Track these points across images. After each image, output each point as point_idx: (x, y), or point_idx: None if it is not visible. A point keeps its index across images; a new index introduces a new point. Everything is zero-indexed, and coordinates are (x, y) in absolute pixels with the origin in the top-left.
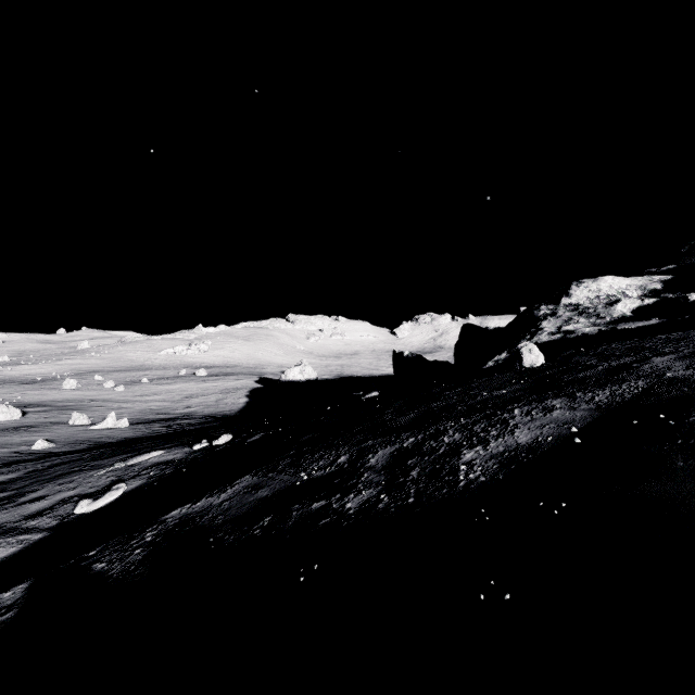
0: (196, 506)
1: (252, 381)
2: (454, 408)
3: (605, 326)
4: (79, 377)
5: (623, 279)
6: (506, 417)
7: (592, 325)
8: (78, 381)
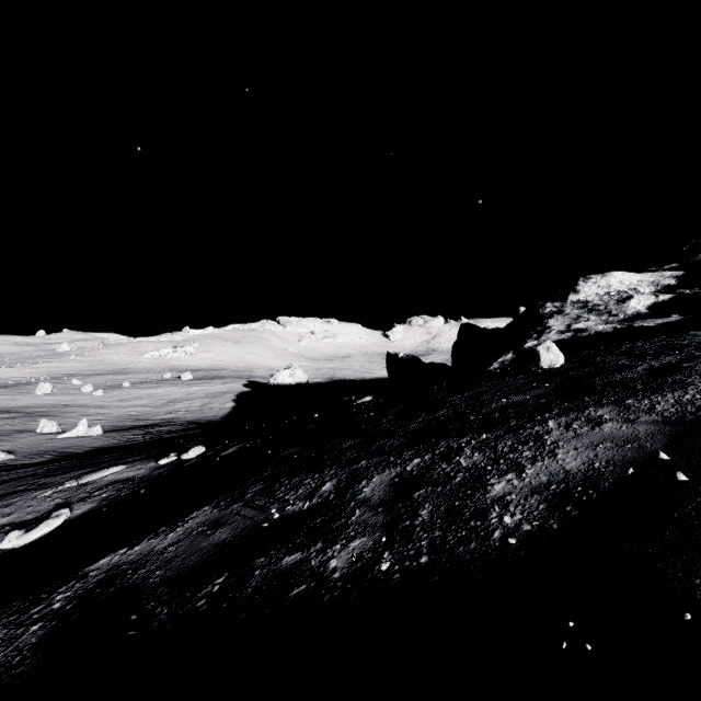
0: (132, 552)
1: (240, 385)
2: (466, 418)
3: (619, 323)
4: (56, 381)
5: (634, 275)
6: (539, 431)
7: (604, 323)
8: (54, 385)
